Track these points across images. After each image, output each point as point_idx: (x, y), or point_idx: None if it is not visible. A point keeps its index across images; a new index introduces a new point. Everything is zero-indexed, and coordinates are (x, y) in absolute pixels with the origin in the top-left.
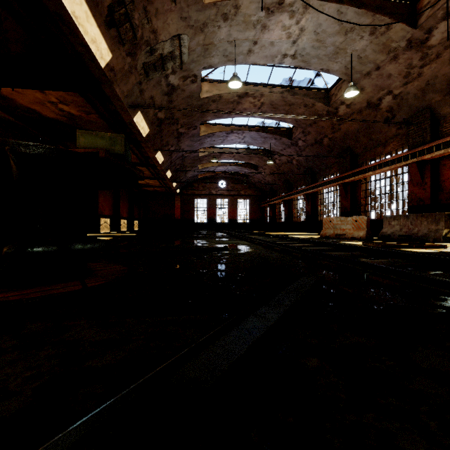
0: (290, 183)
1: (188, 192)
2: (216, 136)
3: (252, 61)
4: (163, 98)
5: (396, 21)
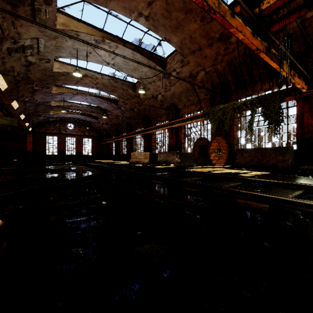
0: (119, 130)
1: (40, 130)
2: (65, 95)
3: (89, 60)
4: (22, 68)
5: (157, 65)
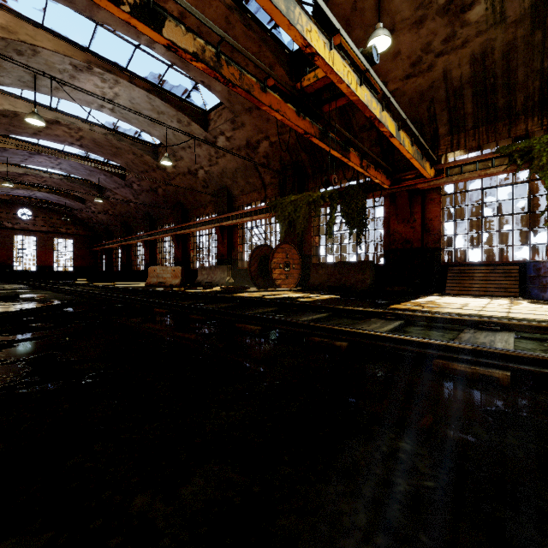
0: (130, 226)
1: None
2: (12, 153)
3: (62, 97)
4: None
5: (193, 122)
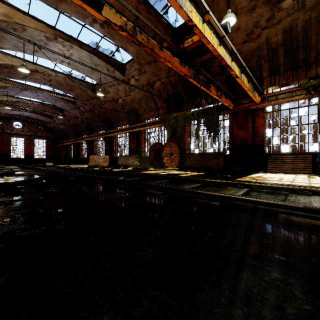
0: (78, 132)
1: None
2: (10, 89)
3: (39, 56)
4: None
5: (116, 70)
